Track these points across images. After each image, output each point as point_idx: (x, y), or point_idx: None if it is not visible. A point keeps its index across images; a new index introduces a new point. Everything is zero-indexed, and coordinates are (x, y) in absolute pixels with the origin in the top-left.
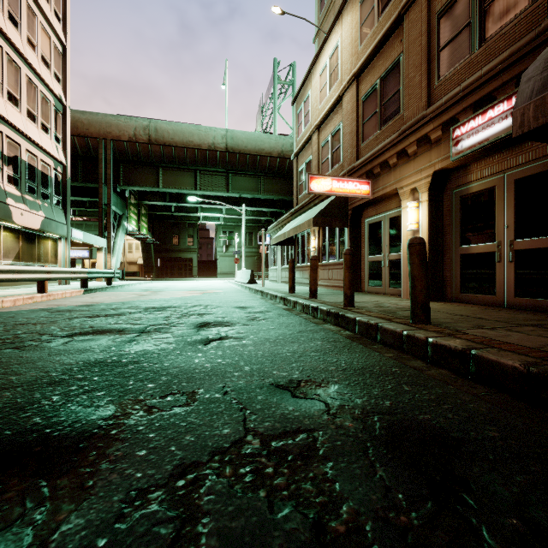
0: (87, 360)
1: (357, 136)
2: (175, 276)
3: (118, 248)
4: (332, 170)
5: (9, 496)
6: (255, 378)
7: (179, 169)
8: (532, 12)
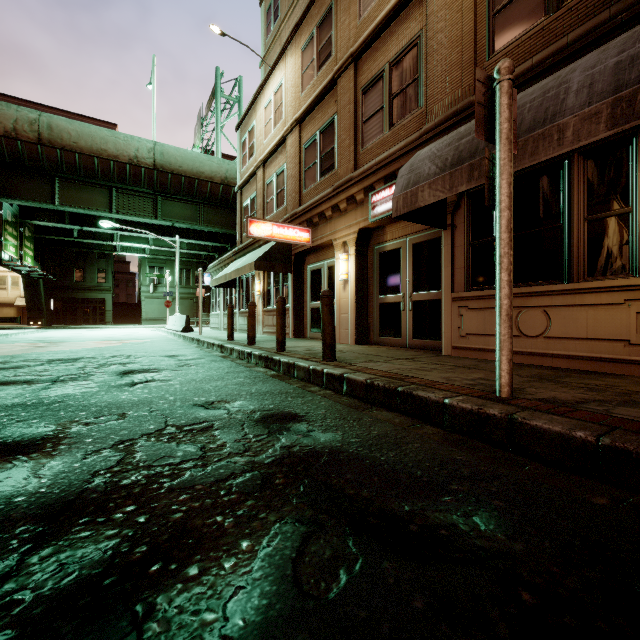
0: (3, 404)
1: (299, 182)
2: (78, 323)
3: None
4: (277, 212)
5: None
6: (178, 403)
7: (86, 184)
8: (419, 115)
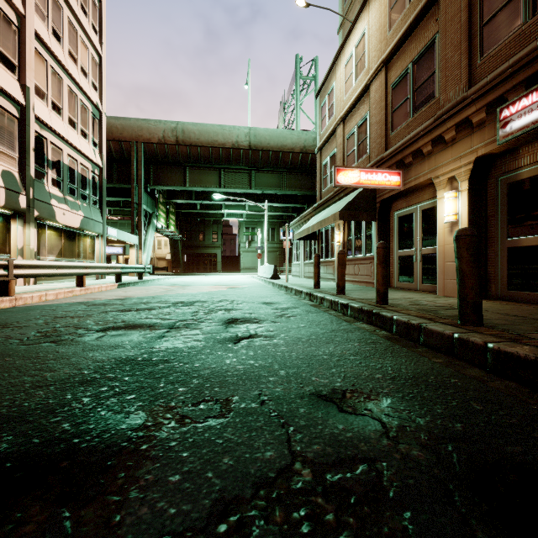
0: (119, 357)
1: (386, 125)
2: (200, 271)
3: (148, 245)
4: (358, 162)
5: (28, 529)
6: (293, 385)
7: (204, 168)
8: None
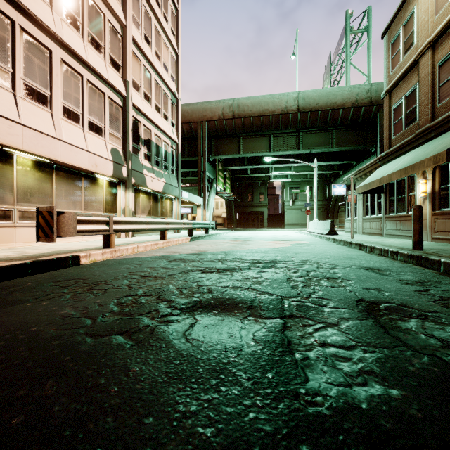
0: (242, 438)
1: None
2: (249, 227)
3: (211, 205)
4: None
5: None
6: None
7: (256, 136)
8: None
